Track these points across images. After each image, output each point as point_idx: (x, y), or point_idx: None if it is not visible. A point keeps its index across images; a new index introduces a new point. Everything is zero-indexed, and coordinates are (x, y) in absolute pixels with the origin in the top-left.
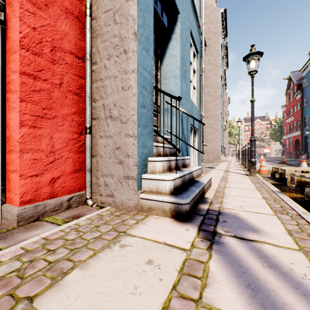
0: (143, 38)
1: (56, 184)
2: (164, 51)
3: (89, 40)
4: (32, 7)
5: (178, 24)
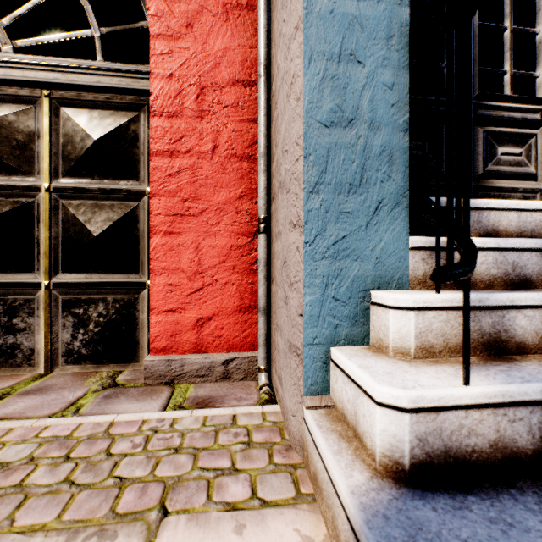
0: None
1: (207, 329)
2: None
3: (262, 34)
4: (167, 43)
5: None
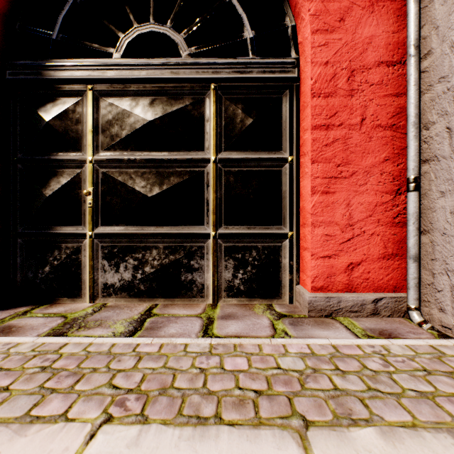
0: None
1: (355, 272)
2: None
3: (414, 20)
4: (323, 37)
5: None
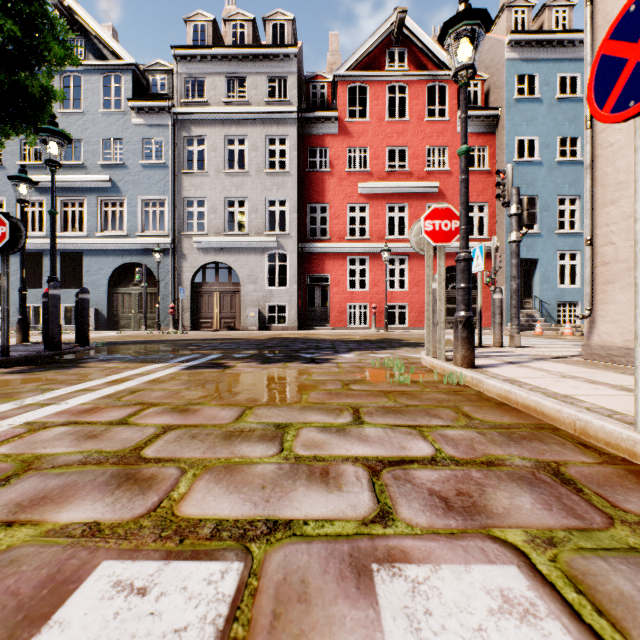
0: (508, 289)
1: (488, 324)
2: (534, 273)
3: None
4: (484, 290)
5: (538, 262)
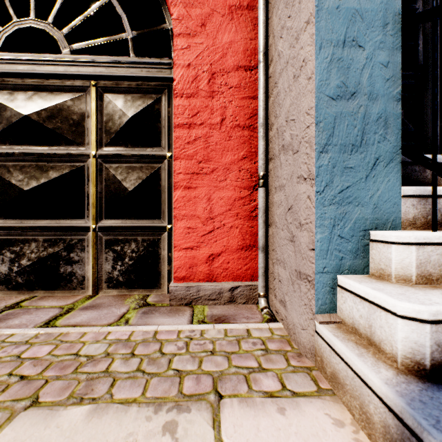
0: None
1: (216, 263)
2: None
3: (262, 28)
4: (186, 40)
5: None
